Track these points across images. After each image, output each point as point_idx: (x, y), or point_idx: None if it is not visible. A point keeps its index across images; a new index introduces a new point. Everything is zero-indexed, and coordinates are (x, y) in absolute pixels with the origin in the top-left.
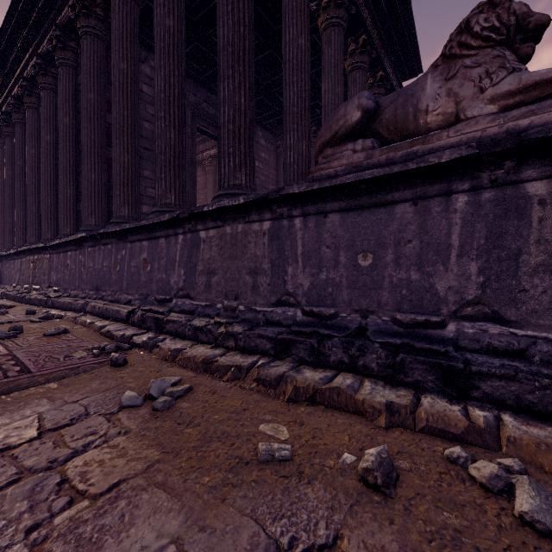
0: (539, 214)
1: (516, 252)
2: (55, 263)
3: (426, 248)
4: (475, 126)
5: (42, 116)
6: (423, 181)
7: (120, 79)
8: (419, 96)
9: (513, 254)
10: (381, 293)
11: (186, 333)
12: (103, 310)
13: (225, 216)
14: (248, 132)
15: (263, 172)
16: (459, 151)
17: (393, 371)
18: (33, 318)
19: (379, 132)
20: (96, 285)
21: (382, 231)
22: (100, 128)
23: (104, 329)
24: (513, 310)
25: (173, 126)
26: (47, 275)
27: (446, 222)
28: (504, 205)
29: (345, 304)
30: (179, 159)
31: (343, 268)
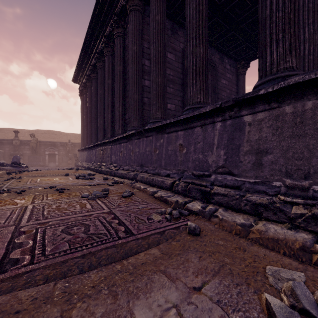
0: None
1: None
2: (114, 150)
3: None
4: None
5: (106, 70)
6: None
7: (156, 27)
8: None
9: None
10: None
11: (241, 207)
12: (150, 180)
13: (284, 96)
14: (297, 16)
15: (228, 87)
16: None
17: None
18: (109, 183)
19: None
20: (141, 163)
21: None
22: (139, 66)
23: (157, 194)
24: None
25: (202, 42)
26: (109, 157)
27: None
28: None
29: None
30: (205, 68)
31: None
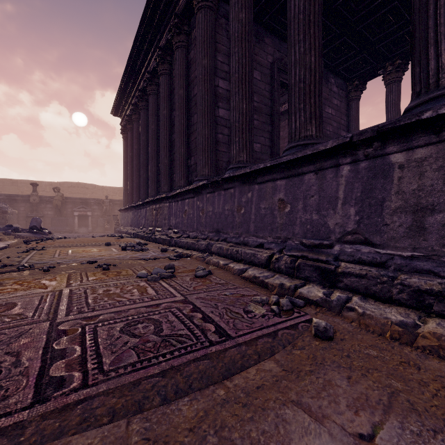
0: None
1: None
2: (174, 210)
3: None
4: None
5: (161, 96)
6: None
7: (239, 30)
8: None
9: None
10: None
11: (392, 295)
12: (233, 252)
13: None
14: None
15: (335, 118)
16: None
17: None
18: (170, 256)
19: None
20: (216, 227)
21: None
22: (211, 88)
23: (247, 273)
24: None
25: (313, 47)
26: (167, 220)
27: None
28: None
29: None
30: (319, 85)
31: None
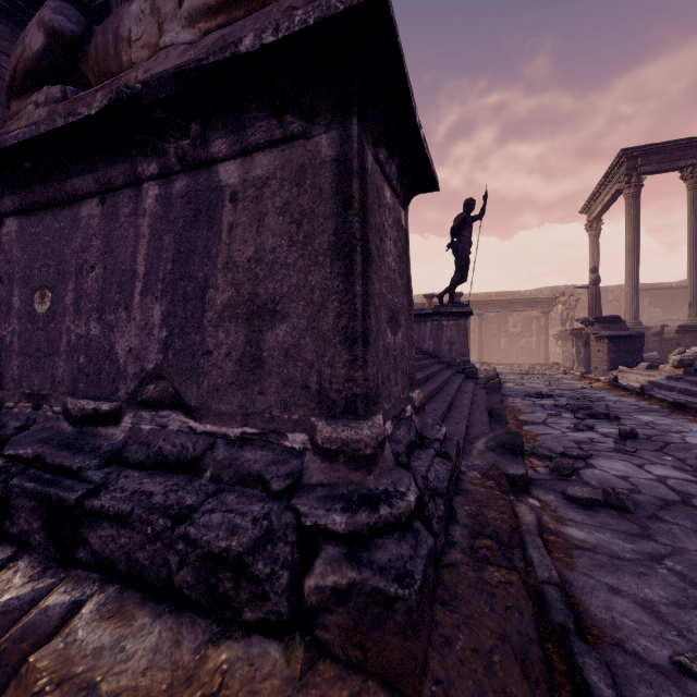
0: (231, 218)
1: (203, 284)
2: None
3: (110, 280)
4: (165, 62)
5: None
6: (101, 157)
7: None
8: (123, 13)
9: (201, 287)
10: (57, 363)
11: None
12: None
13: None
14: None
15: None
16: (110, 93)
17: (3, 513)
18: None
19: (89, 79)
20: None
21: (64, 250)
22: None
23: None
24: (195, 387)
25: None
26: None
27: (134, 232)
28: (196, 203)
29: (14, 385)
30: None
31: (16, 318)
